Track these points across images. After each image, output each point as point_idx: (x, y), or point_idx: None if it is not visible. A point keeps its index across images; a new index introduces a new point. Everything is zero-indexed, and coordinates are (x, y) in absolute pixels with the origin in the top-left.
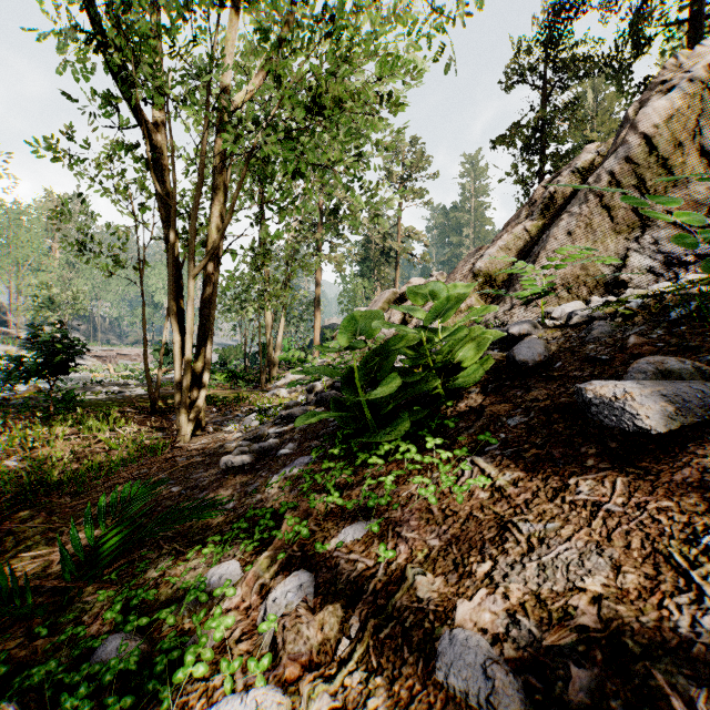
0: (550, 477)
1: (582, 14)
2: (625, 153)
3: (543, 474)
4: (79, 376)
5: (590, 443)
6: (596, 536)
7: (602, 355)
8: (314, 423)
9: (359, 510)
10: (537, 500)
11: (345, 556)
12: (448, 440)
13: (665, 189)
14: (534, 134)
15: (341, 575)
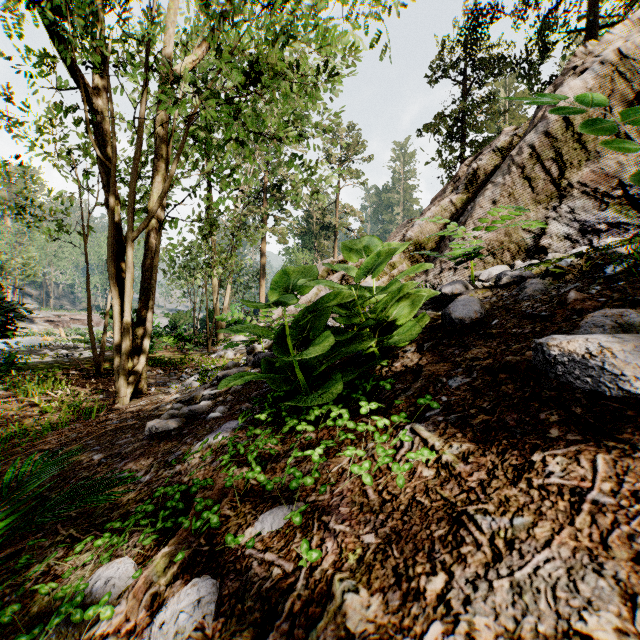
0: (508, 451)
1: (497, 20)
2: (544, 128)
3: (497, 446)
4: (29, 340)
5: (550, 408)
6: (585, 540)
7: (541, 311)
8: (249, 384)
9: (283, 489)
10: (496, 483)
11: (259, 555)
12: (384, 404)
13: (579, 163)
14: (456, 124)
15: (251, 584)
